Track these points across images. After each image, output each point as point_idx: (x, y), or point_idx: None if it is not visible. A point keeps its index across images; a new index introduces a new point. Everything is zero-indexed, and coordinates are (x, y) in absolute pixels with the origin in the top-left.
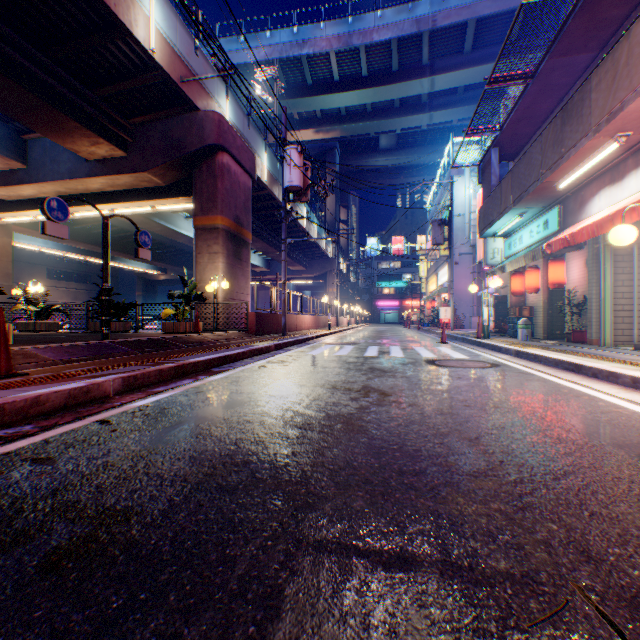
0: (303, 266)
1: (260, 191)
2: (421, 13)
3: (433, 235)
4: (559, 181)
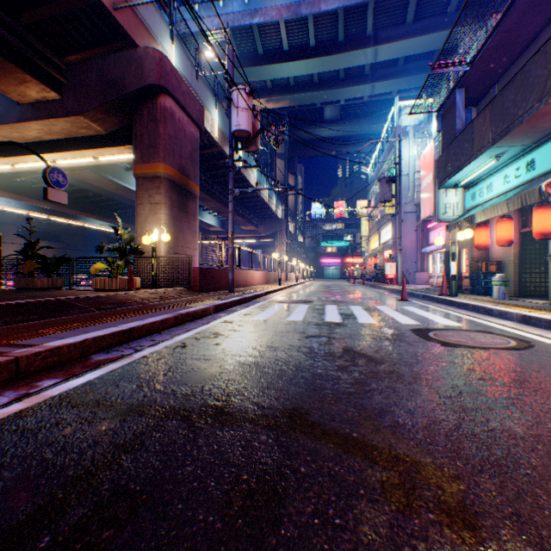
0: (255, 226)
1: (211, 148)
2: None
3: (381, 192)
4: None
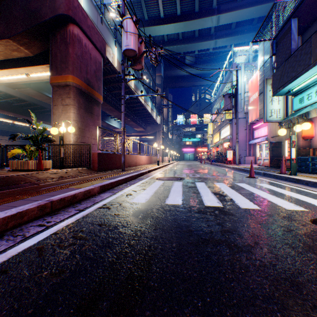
0: (143, 128)
1: (113, 74)
2: None
3: (225, 104)
4: None
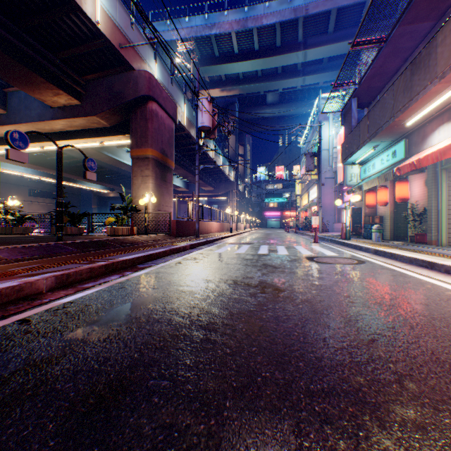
0: (212, 187)
1: (181, 132)
2: (297, 4)
3: (306, 164)
4: (407, 120)
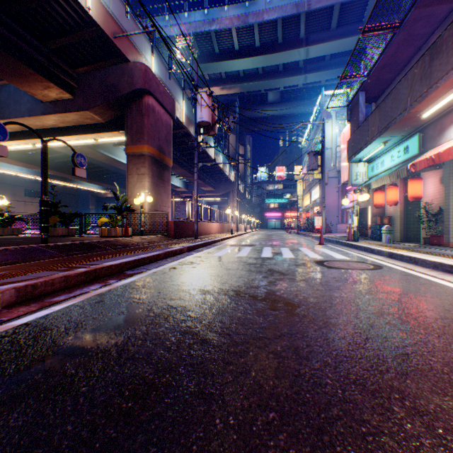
0: (212, 187)
1: (179, 129)
2: None
3: (309, 163)
4: (424, 111)
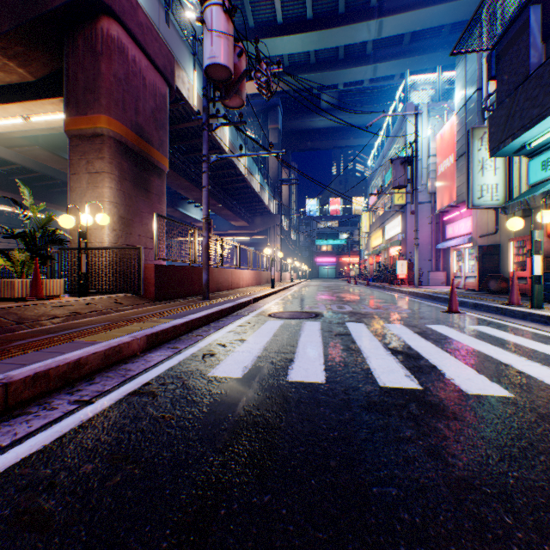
0: (246, 221)
1: (190, 122)
2: None
3: (395, 176)
4: None
